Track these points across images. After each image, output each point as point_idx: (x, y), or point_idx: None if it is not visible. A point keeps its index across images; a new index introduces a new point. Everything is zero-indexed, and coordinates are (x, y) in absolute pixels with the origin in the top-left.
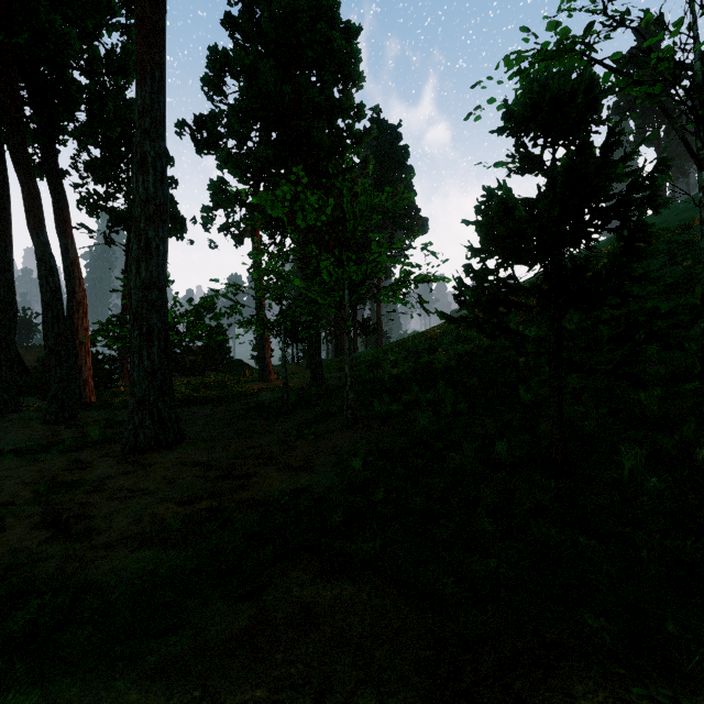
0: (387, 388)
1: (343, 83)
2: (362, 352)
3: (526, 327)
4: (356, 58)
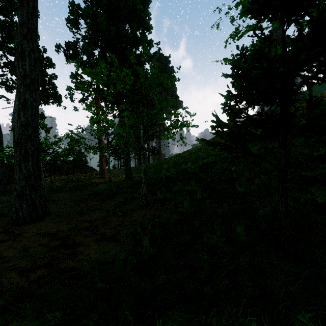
0: (164, 183)
1: (142, 29)
2: (152, 163)
3: None
4: (148, 16)
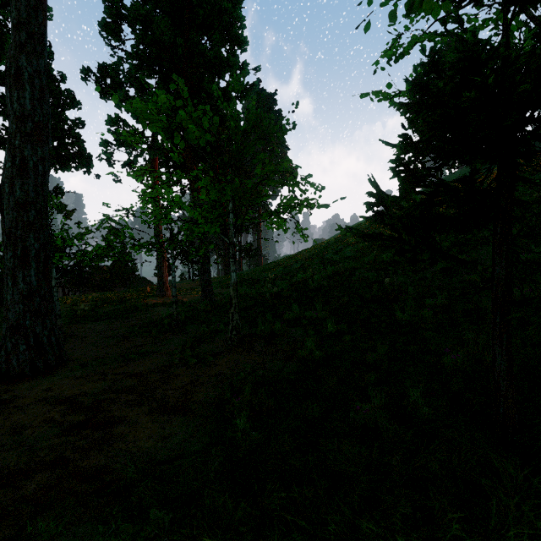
0: (268, 305)
1: (230, 44)
2: (246, 271)
3: (379, 252)
4: (241, 23)
